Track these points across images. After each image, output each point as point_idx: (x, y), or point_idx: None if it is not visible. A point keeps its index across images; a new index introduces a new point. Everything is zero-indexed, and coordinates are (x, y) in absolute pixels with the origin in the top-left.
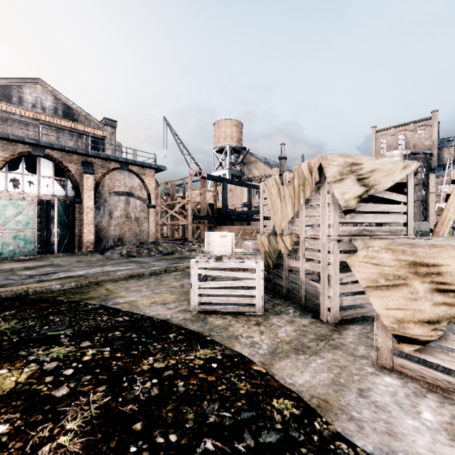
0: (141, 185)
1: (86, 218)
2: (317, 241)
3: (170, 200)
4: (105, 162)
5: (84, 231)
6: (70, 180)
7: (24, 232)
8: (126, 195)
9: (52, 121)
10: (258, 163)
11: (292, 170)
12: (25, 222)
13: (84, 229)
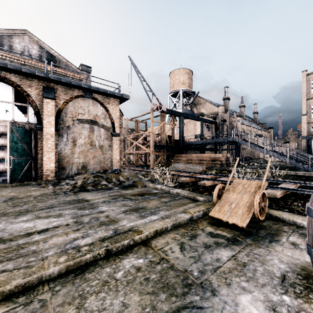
0: (105, 114)
1: (45, 145)
2: None
3: (135, 133)
4: (68, 89)
5: (44, 158)
6: (31, 106)
7: None
8: (90, 122)
9: (37, 66)
10: (205, 104)
11: None
12: None
13: (43, 156)
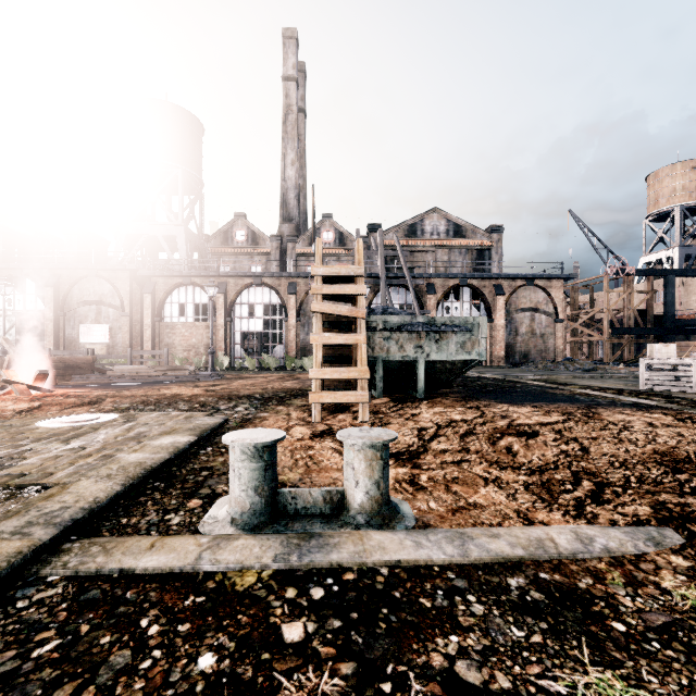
0: (546, 299)
1: (498, 336)
2: None
3: (571, 308)
4: (512, 281)
5: (496, 347)
6: (483, 303)
7: None
8: (532, 311)
9: (445, 244)
10: None
11: None
12: None
13: (496, 345)
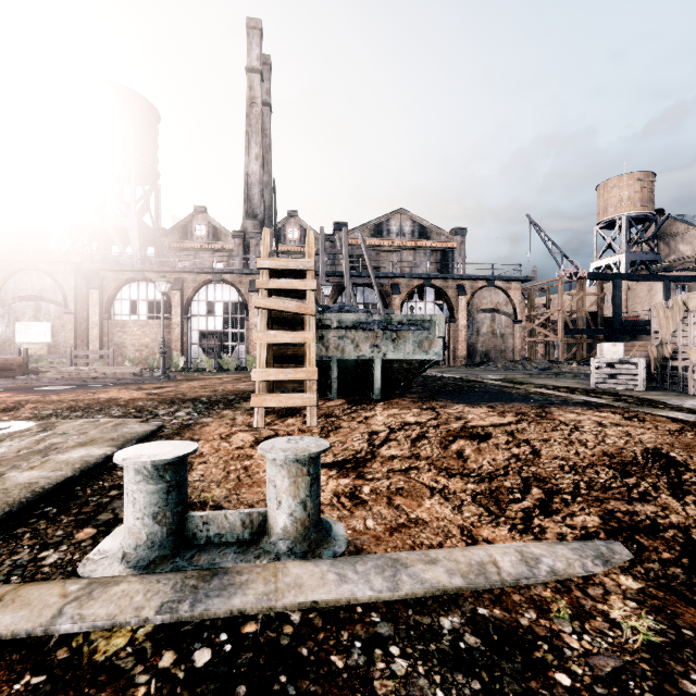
0: (506, 300)
1: (460, 336)
2: (687, 346)
3: (529, 310)
4: (474, 282)
5: (459, 347)
6: (446, 303)
7: None
8: (492, 311)
9: (411, 245)
10: (691, 233)
11: (672, 300)
12: None
13: (458, 345)
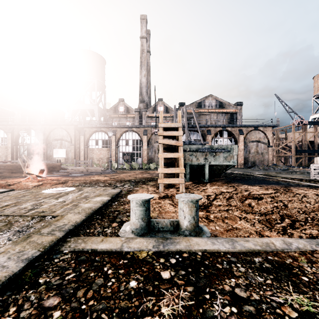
0: (264, 136)
1: (240, 153)
2: None
3: (275, 140)
4: (247, 128)
5: (240, 159)
6: (233, 138)
7: None
8: (257, 142)
9: (215, 111)
10: None
11: None
12: None
13: (239, 158)
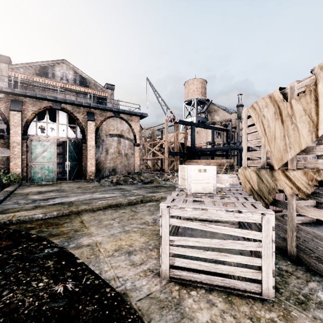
0: (129, 129)
1: (89, 154)
2: None
3: (152, 141)
4: (103, 112)
5: (88, 164)
6: (79, 126)
7: (48, 164)
8: (118, 136)
9: (73, 88)
10: (219, 111)
11: (313, 72)
12: (49, 157)
13: (87, 162)
